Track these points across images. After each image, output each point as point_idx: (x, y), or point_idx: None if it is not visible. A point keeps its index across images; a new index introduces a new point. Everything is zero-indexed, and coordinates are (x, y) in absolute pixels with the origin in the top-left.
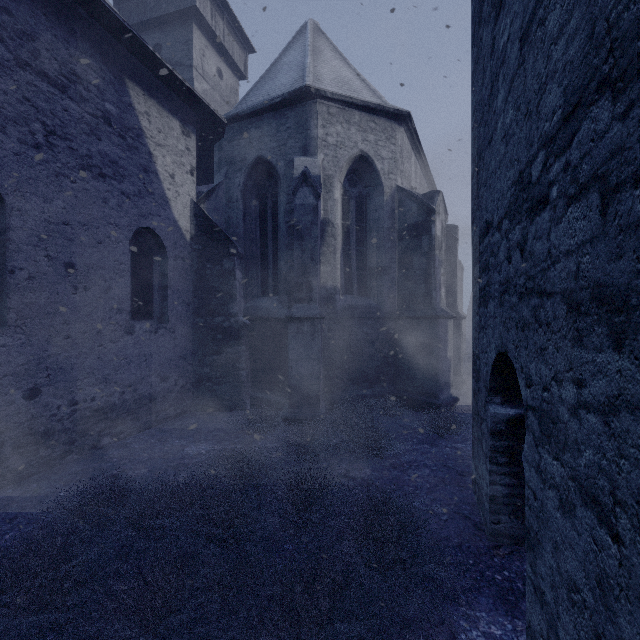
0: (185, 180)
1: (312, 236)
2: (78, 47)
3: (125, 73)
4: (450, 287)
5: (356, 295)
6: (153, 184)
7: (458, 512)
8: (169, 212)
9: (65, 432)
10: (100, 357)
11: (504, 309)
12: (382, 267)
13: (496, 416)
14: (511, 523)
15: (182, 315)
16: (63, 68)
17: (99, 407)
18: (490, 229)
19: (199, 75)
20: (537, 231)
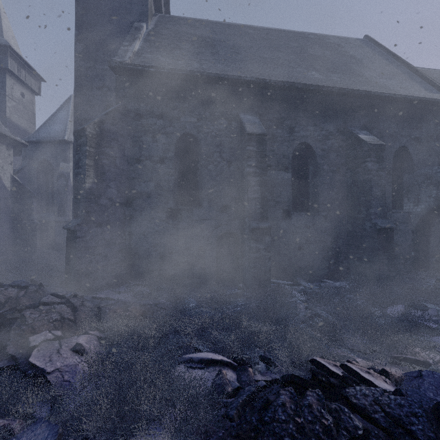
0: (8, 167)
1: (65, 194)
2: None
3: None
4: None
5: None
6: None
7: None
8: (1, 181)
9: None
10: None
11: None
12: None
13: None
14: None
15: (7, 220)
16: None
17: None
18: None
19: (10, 99)
20: None
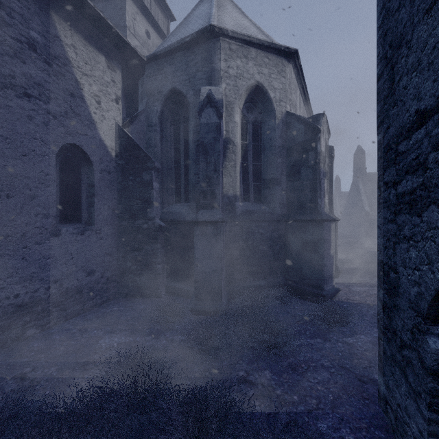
0: (110, 107)
1: (215, 150)
2: None
3: (51, 8)
4: None
5: (253, 202)
6: (80, 107)
7: None
8: (95, 132)
9: None
10: (24, 257)
11: None
12: (274, 179)
13: None
14: None
15: (108, 219)
16: None
17: (23, 302)
18: (431, 117)
19: (131, 34)
20: None
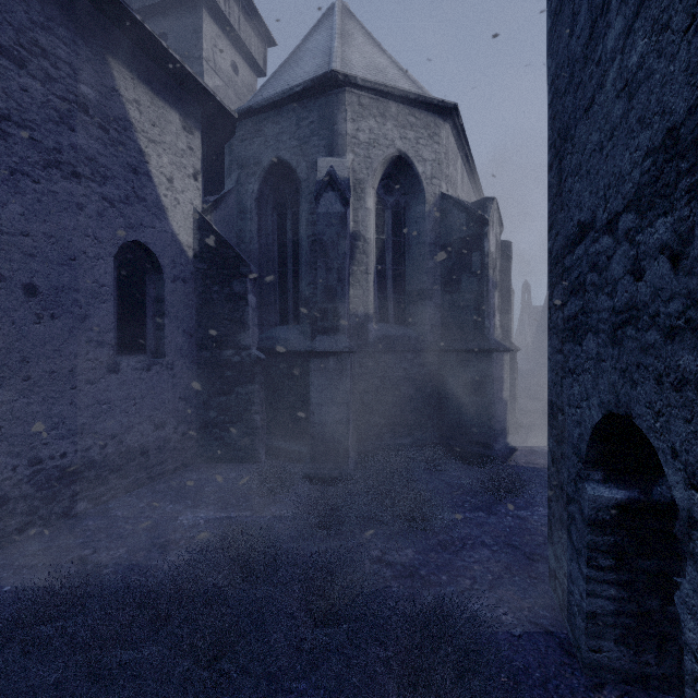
0: (187, 185)
1: (339, 252)
2: (42, 12)
3: (107, 50)
4: (503, 314)
5: (392, 323)
6: (145, 189)
7: (535, 622)
8: (166, 223)
9: (24, 499)
10: (73, 402)
11: (623, 350)
12: (424, 290)
13: (597, 500)
14: (618, 652)
15: (183, 348)
16: (21, 36)
17: (72, 465)
18: (588, 233)
19: (210, 69)
20: None
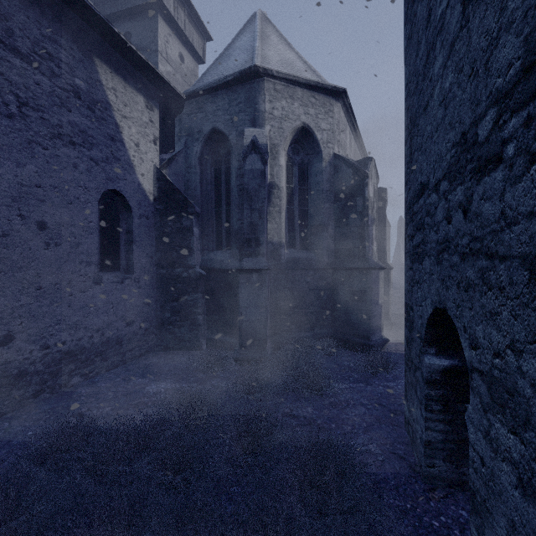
0: (149, 148)
1: (260, 197)
2: (50, 28)
3: (94, 53)
4: (380, 242)
5: (299, 249)
6: (119, 151)
7: (393, 452)
8: (134, 176)
9: (37, 374)
10: (70, 305)
11: (442, 267)
12: (321, 224)
13: (431, 366)
14: (445, 467)
15: (146, 267)
16: (35, 46)
17: (69, 350)
18: (425, 190)
19: (163, 59)
20: (486, 191)
